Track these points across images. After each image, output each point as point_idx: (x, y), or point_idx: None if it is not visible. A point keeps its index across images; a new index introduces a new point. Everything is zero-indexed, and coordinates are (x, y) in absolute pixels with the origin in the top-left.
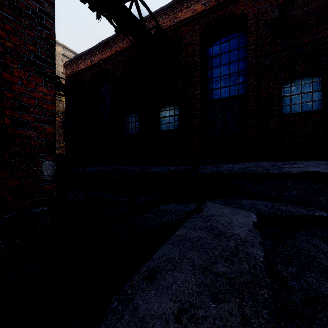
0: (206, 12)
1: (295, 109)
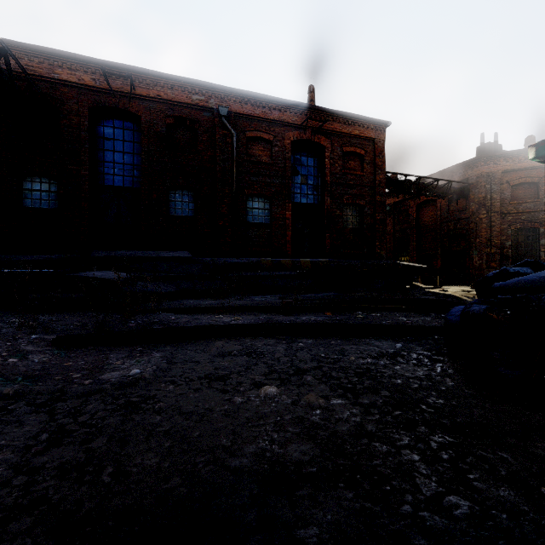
0: (97, 90)
1: (178, 212)
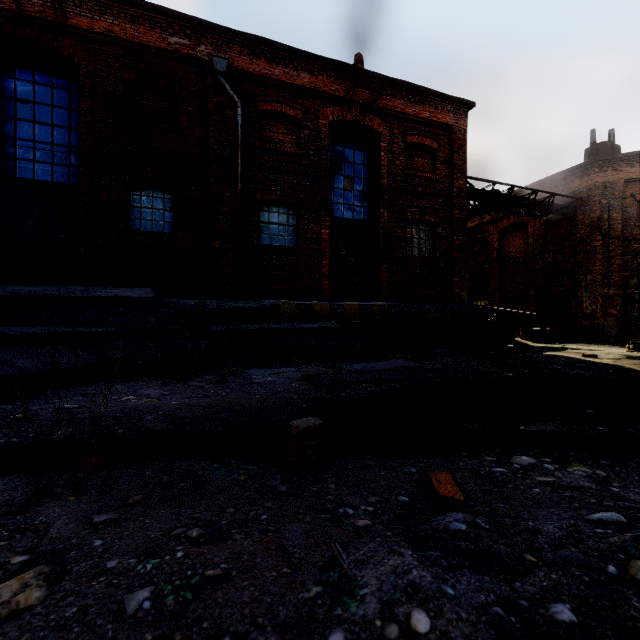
0: None
1: (146, 226)
